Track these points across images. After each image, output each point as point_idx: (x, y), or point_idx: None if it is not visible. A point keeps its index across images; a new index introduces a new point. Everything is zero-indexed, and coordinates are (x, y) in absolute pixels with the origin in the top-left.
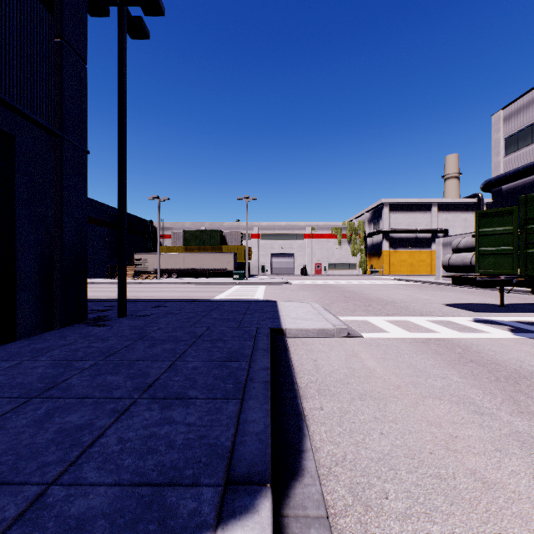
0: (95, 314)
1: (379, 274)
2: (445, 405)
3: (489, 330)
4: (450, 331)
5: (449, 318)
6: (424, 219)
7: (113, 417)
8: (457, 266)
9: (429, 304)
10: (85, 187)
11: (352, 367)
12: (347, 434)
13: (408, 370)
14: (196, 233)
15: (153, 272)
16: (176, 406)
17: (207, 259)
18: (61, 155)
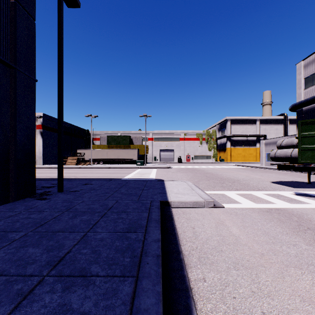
0: (43, 190)
1: (224, 161)
2: (306, 275)
3: (309, 202)
4: (283, 202)
5: (278, 192)
6: (252, 129)
7: (14, 303)
8: (281, 157)
9: (261, 181)
10: (34, 104)
11: (222, 234)
12: (232, 313)
13: (264, 237)
14: (114, 137)
15: (89, 160)
16: (77, 287)
17: (121, 153)
18: (15, 81)
